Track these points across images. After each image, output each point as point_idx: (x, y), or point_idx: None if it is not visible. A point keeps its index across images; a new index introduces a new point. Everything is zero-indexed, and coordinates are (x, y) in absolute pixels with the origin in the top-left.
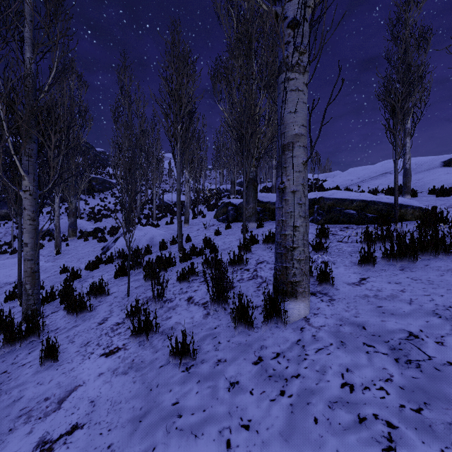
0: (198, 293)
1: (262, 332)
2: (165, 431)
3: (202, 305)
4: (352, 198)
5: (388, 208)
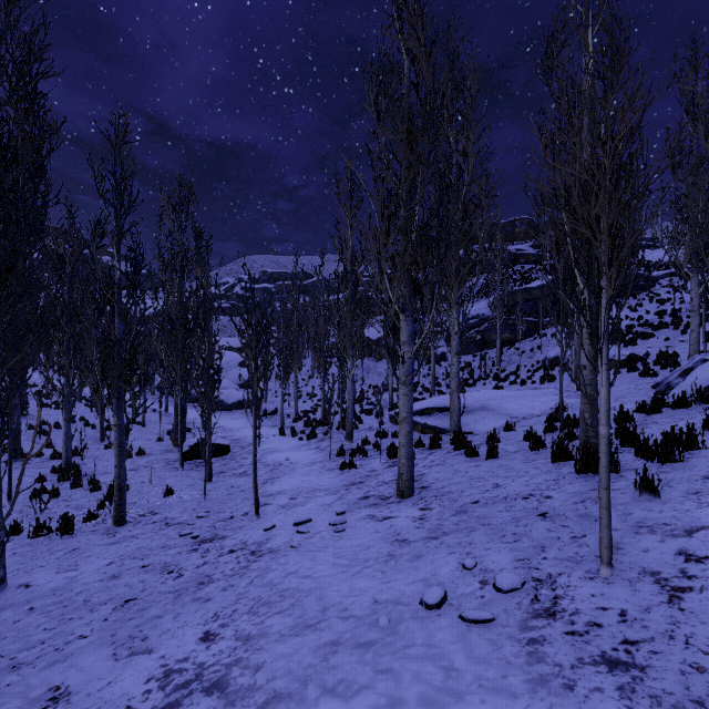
0: None
1: None
2: None
3: None
4: None
5: None
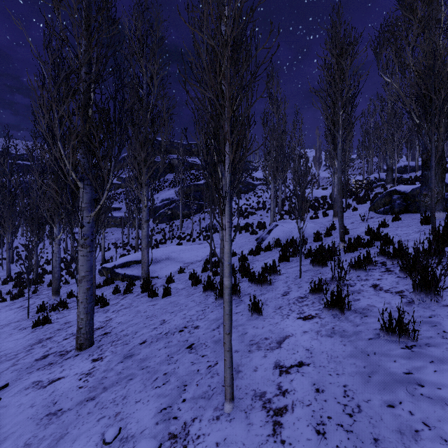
0: (383, 282)
1: None
2: (407, 393)
3: (396, 293)
4: None
5: None
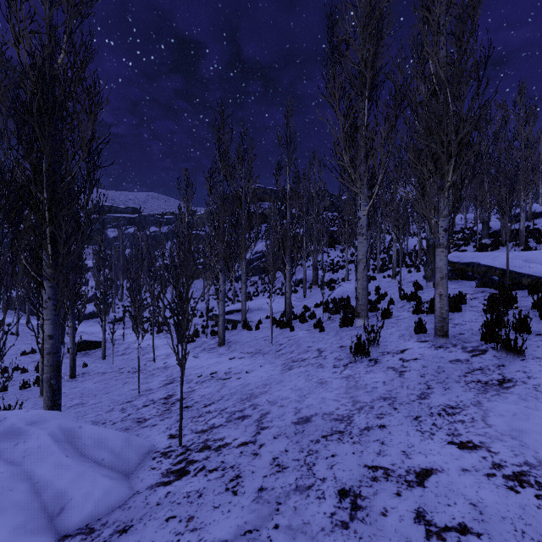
0: None
1: (346, 327)
2: (309, 338)
3: None
4: (497, 266)
5: (519, 277)
